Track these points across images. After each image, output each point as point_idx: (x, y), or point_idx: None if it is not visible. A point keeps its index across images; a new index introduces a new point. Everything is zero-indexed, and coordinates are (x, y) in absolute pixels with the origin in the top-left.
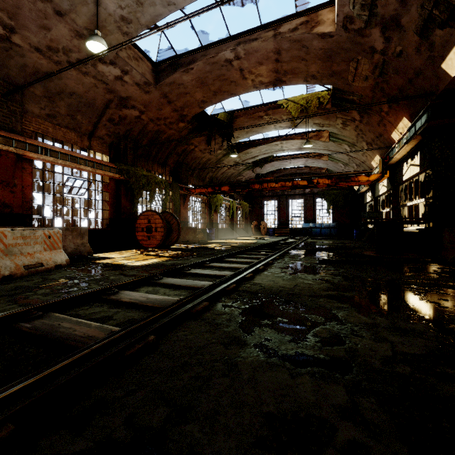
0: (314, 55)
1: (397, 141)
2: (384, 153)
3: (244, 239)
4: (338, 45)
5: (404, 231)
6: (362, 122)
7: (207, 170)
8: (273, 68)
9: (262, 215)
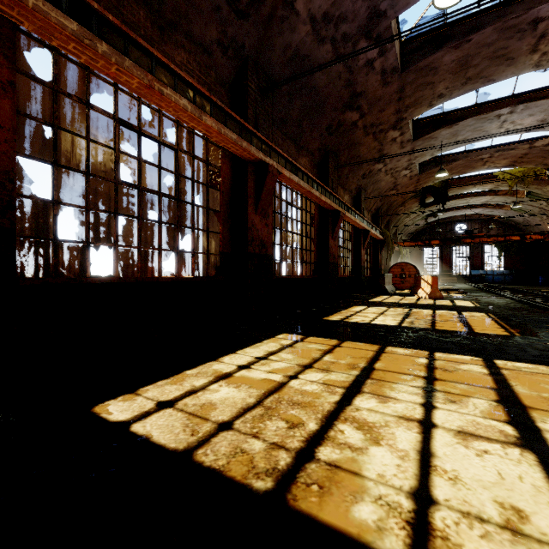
0: None
1: None
2: None
3: None
4: None
5: None
6: None
7: (397, 224)
8: (513, 160)
9: (421, 262)
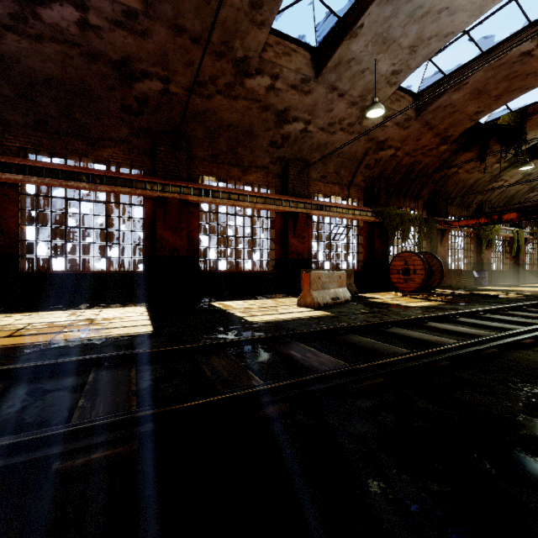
0: None
1: None
2: None
3: None
4: None
5: None
6: None
7: (475, 194)
8: None
9: None
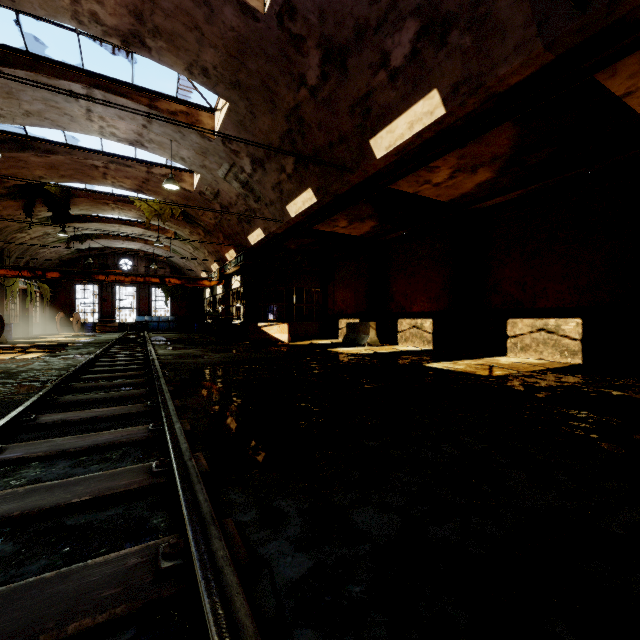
0: (176, 193)
1: (229, 261)
2: (221, 264)
3: (63, 337)
4: (195, 198)
5: (233, 324)
6: (206, 238)
7: None
8: (138, 184)
9: (73, 303)
